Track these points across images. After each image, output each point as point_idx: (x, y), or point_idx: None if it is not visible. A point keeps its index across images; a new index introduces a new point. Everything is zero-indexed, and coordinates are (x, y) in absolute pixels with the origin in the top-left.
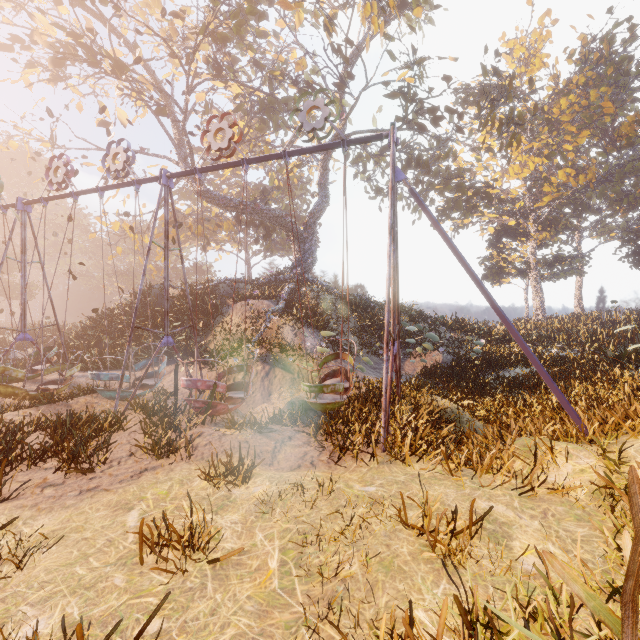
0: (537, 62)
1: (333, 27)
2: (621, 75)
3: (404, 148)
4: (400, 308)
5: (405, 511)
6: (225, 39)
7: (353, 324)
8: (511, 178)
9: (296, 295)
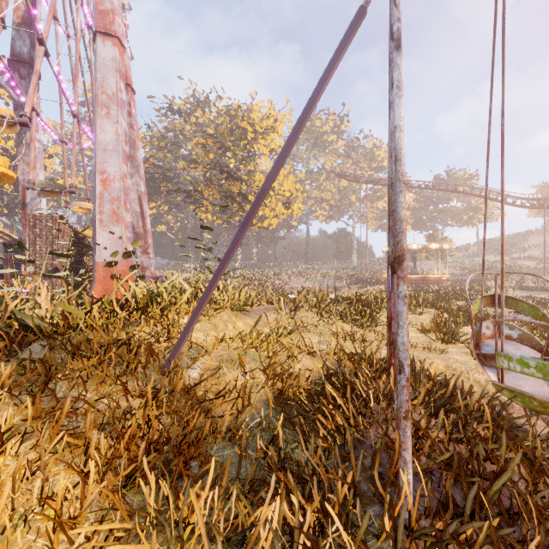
0: None
1: None
2: None
3: None
4: None
5: (363, 334)
6: None
7: None
8: None
9: None
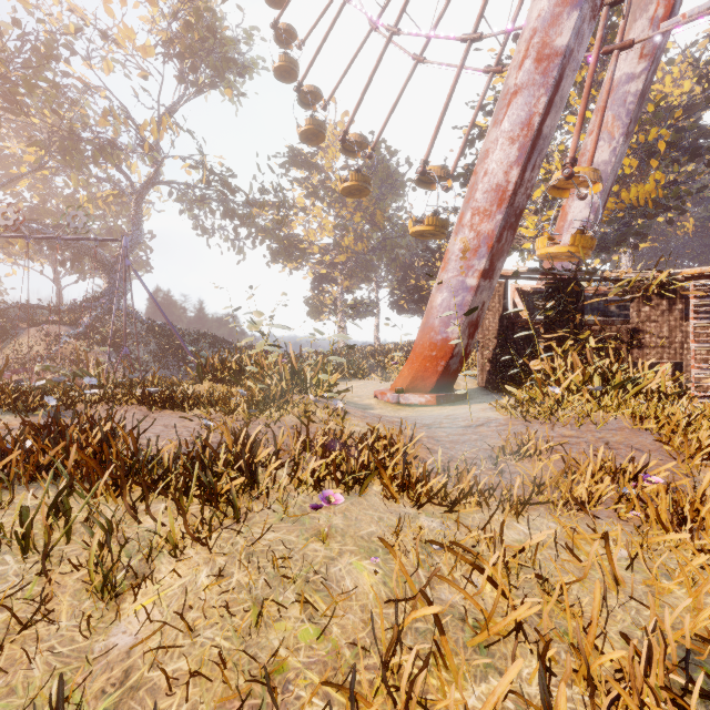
0: (331, 153)
1: (124, 119)
2: (386, 177)
3: (220, 200)
4: (200, 336)
5: None
6: (16, 93)
7: (154, 347)
8: (322, 236)
9: (99, 322)
